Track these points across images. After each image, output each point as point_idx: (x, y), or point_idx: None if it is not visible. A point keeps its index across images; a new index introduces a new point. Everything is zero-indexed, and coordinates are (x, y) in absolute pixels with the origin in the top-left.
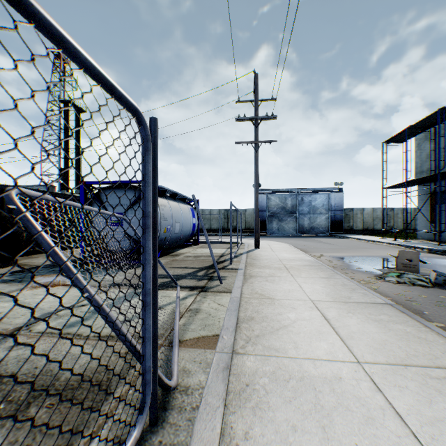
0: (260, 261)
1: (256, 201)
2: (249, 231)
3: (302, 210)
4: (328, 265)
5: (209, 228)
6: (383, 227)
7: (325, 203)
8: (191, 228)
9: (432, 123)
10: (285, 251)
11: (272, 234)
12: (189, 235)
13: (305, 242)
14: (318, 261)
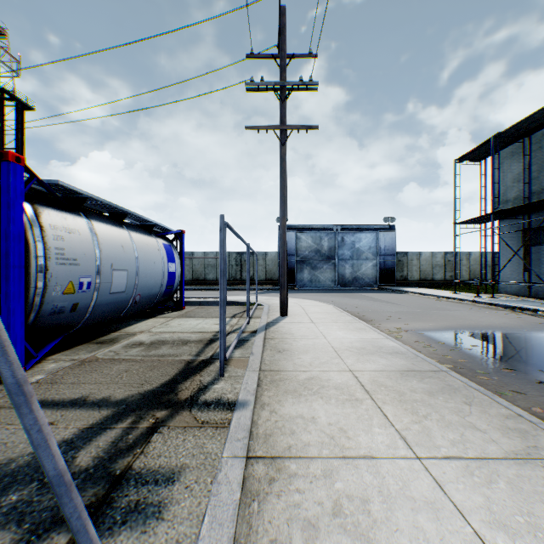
0: (295, 359)
1: (283, 232)
2: (272, 283)
3: (342, 254)
4: (435, 359)
5: (214, 279)
6: (445, 277)
7: (373, 245)
8: (165, 280)
9: (529, 130)
10: (335, 324)
11: (302, 287)
12: (161, 293)
13: (354, 301)
14: (418, 355)
